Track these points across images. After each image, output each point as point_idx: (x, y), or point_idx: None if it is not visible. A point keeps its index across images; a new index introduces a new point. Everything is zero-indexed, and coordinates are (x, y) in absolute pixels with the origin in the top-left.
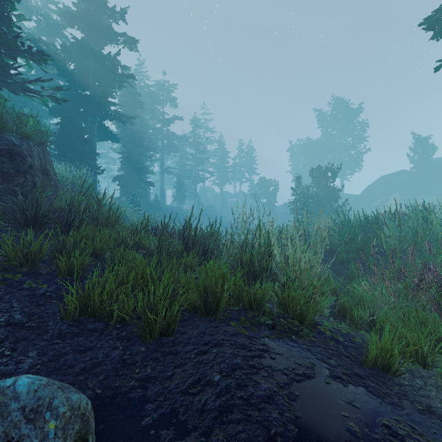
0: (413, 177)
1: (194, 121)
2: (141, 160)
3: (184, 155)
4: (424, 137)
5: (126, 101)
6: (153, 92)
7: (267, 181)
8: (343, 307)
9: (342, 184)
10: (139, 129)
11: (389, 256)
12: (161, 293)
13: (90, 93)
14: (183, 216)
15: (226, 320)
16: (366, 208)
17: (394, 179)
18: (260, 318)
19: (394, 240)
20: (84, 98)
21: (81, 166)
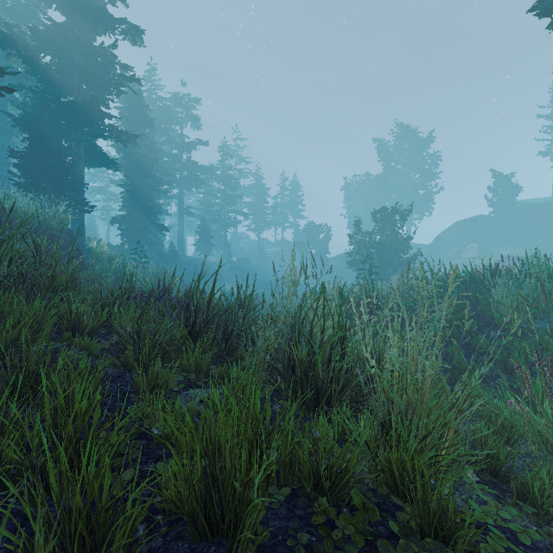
0: (492, 224)
1: (223, 148)
2: (150, 196)
3: (209, 191)
4: (505, 175)
5: (129, 116)
6: (169, 108)
7: (317, 227)
8: (492, 457)
9: (409, 231)
10: (148, 154)
11: (550, 347)
12: (41, 545)
13: (75, 99)
14: (208, 271)
15: (259, 552)
16: (437, 262)
17: (470, 225)
18: (342, 529)
19: (508, 309)
20: (64, 104)
21: (58, 200)
